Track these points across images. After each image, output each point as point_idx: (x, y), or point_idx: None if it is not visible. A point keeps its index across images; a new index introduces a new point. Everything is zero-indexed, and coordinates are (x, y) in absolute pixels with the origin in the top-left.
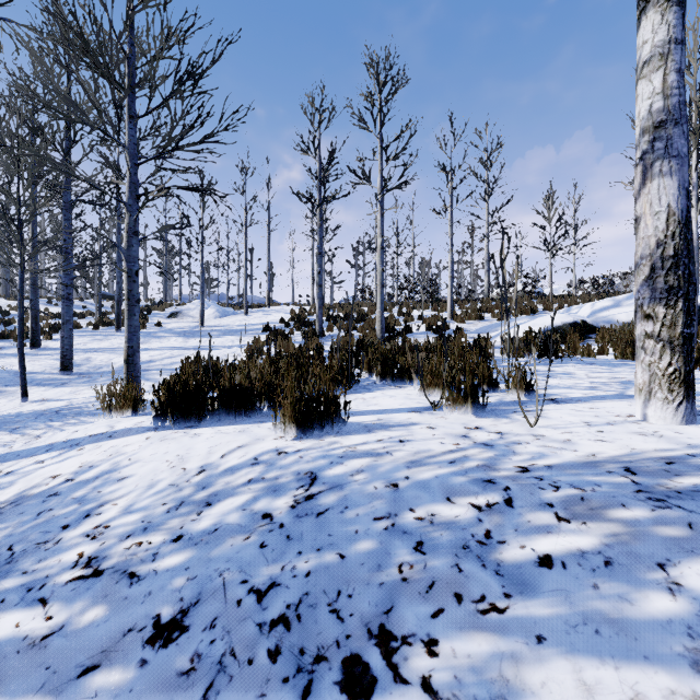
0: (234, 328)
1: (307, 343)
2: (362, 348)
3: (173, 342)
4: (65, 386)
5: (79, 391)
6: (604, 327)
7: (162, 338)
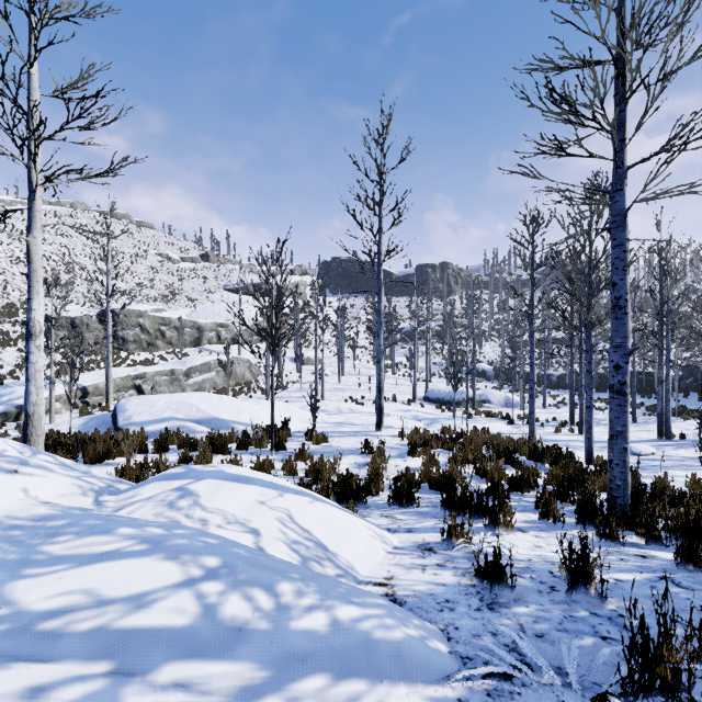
0: None
1: None
2: None
3: None
4: None
5: None
6: None
7: None
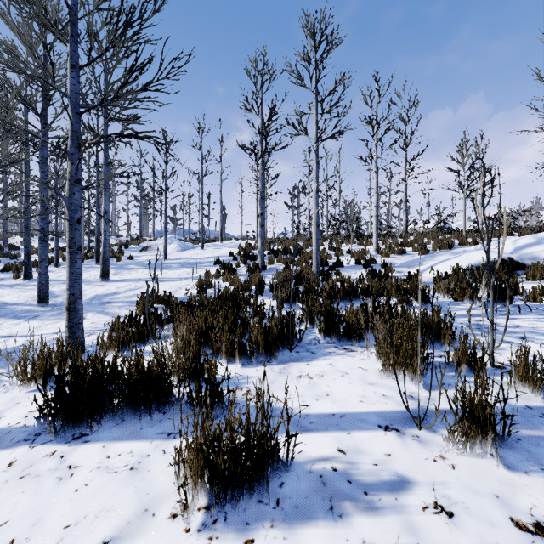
0: (191, 261)
1: (250, 278)
2: (299, 282)
3: (140, 274)
4: (35, 319)
5: (44, 325)
6: (535, 265)
7: (131, 270)
